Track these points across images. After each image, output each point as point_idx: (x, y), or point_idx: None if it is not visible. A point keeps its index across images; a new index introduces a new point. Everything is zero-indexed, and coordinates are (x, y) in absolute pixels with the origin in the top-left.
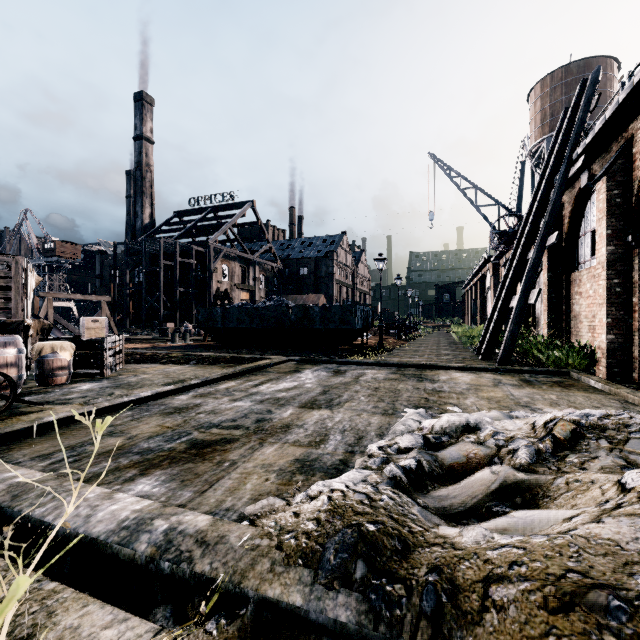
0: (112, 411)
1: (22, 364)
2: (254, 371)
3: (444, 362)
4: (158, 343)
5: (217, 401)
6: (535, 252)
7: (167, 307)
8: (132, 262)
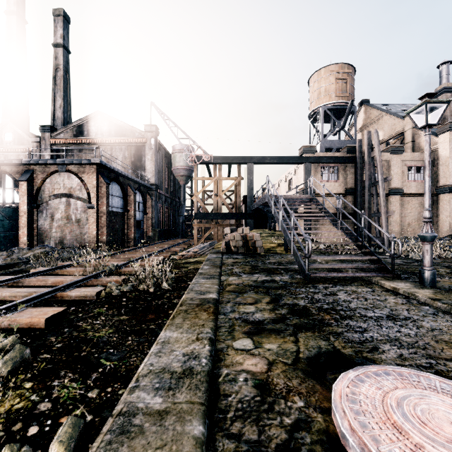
0: None
1: None
2: None
3: None
4: None
5: None
6: None
7: None
8: None
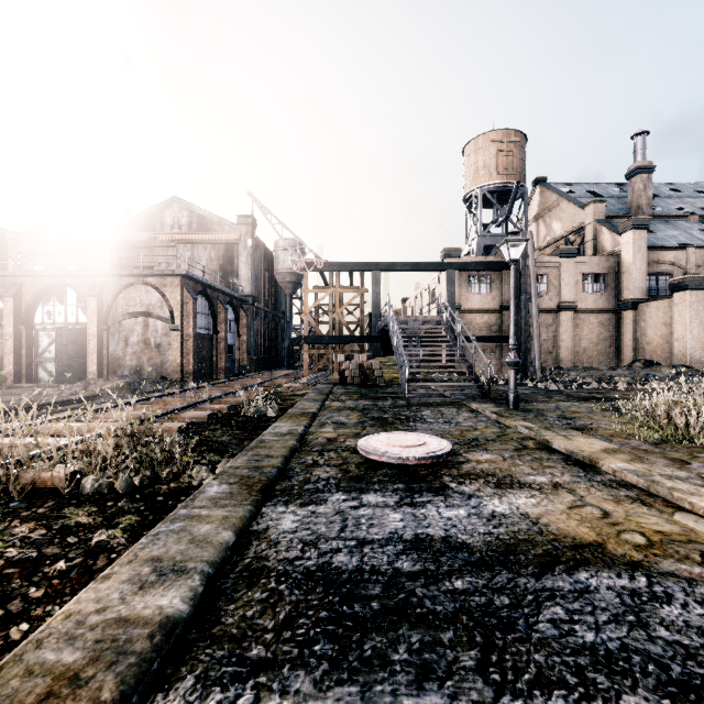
0: None
1: None
2: None
3: None
4: None
5: None
6: None
7: None
8: None
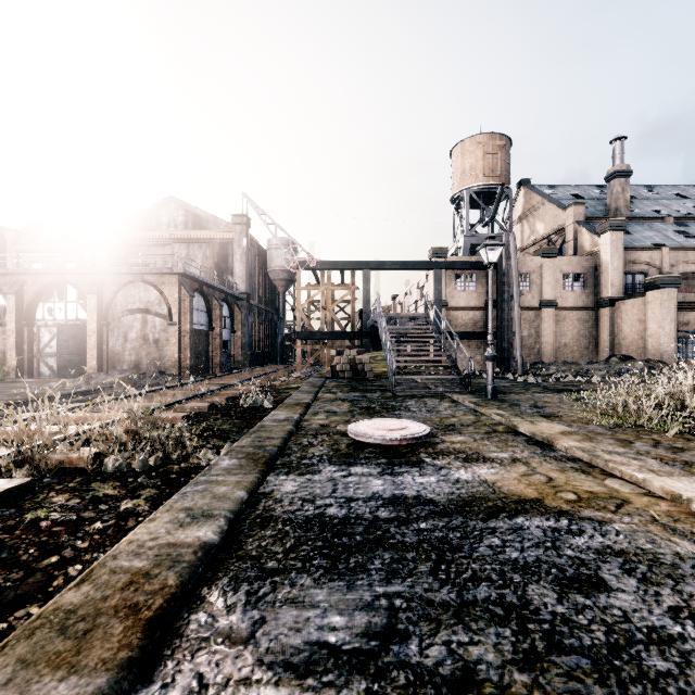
0: None
1: None
2: None
3: None
4: None
5: None
6: None
7: None
8: None
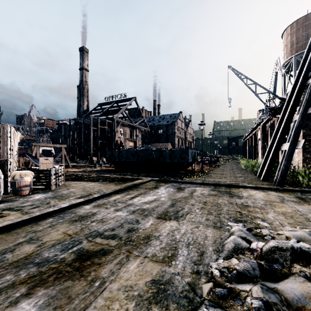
0: (41, 218)
1: (0, 185)
2: (132, 187)
3: (240, 182)
4: (88, 168)
5: (106, 211)
6: (300, 117)
7: (94, 150)
8: (78, 128)
